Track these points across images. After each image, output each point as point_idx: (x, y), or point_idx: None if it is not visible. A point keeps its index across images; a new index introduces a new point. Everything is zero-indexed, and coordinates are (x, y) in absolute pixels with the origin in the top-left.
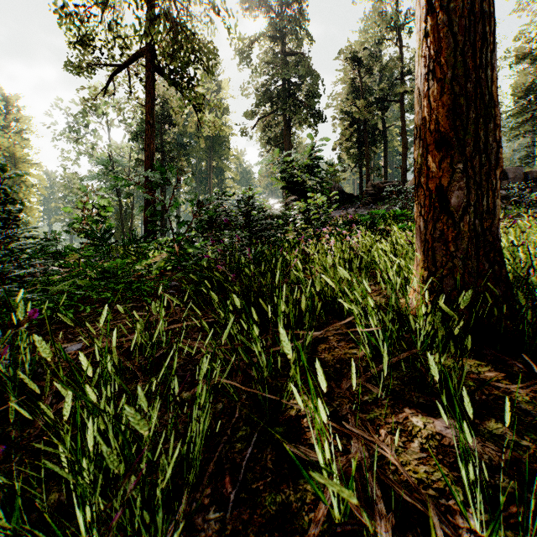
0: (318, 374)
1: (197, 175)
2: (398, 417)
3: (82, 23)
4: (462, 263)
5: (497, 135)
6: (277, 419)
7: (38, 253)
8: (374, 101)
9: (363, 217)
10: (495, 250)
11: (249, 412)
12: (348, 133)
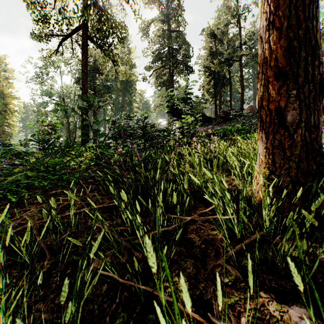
0: (184, 292)
1: (116, 105)
2: (255, 302)
3: (42, 8)
4: (296, 164)
5: (320, 70)
6: (151, 303)
7: (2, 154)
8: (224, 60)
9: (218, 131)
10: (320, 155)
11: (128, 295)
12: (208, 80)
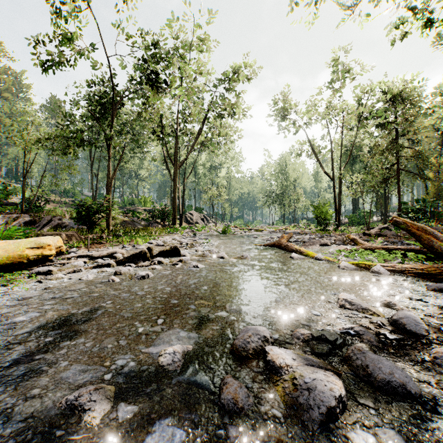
0: None
1: None
2: None
3: None
4: None
5: None
6: None
7: None
8: None
9: None
10: None
11: None
12: None
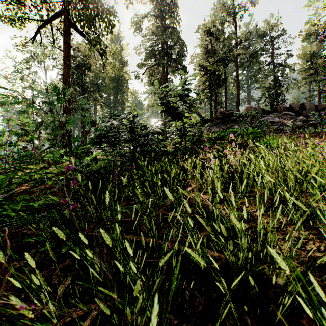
0: None
1: (108, 105)
2: None
3: None
4: None
5: None
6: None
7: None
8: (220, 59)
9: (223, 134)
10: None
11: None
12: (203, 79)
